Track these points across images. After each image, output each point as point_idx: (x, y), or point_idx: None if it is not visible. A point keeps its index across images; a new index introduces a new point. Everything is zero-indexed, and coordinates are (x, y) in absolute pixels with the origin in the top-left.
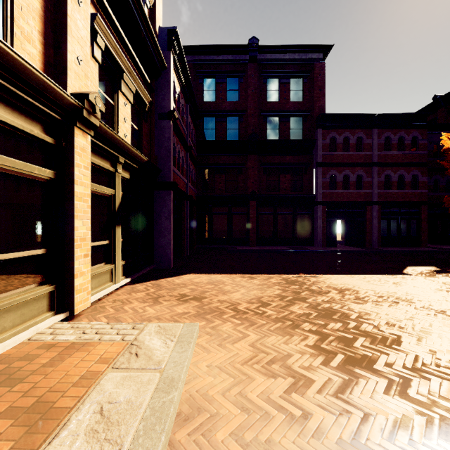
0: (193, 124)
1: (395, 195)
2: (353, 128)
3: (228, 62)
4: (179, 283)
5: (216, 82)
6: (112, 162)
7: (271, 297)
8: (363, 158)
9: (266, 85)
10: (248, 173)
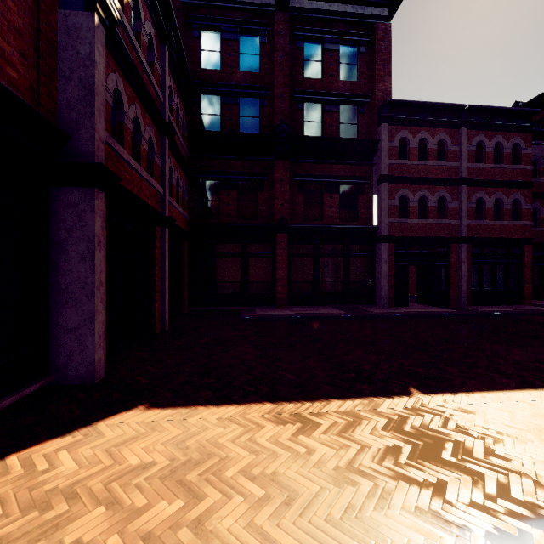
0: (181, 98)
1: (490, 228)
2: (433, 125)
3: (242, 7)
4: (58, 487)
5: (221, 38)
6: None
7: None
8: (446, 172)
9: (303, 51)
10: (274, 189)
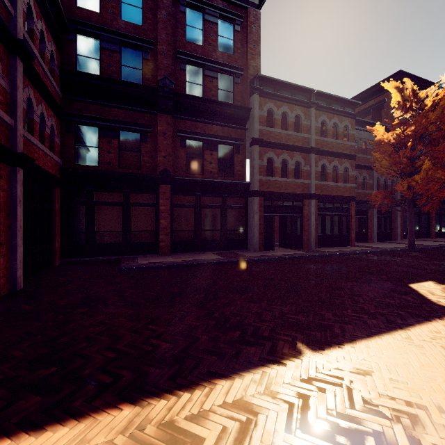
0: (49, 28)
1: (330, 188)
2: (291, 102)
3: None
4: None
5: None
6: None
7: None
8: (301, 141)
9: (185, 16)
10: (157, 141)
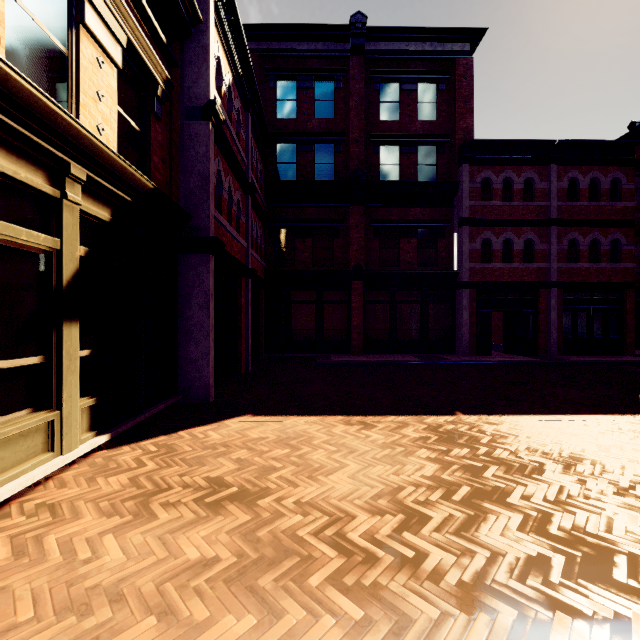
0: (259, 152)
1: (585, 271)
2: (518, 163)
3: (317, 55)
4: (216, 443)
5: (297, 87)
6: (51, 175)
7: (419, 486)
8: (534, 212)
9: (379, 93)
10: (350, 235)
